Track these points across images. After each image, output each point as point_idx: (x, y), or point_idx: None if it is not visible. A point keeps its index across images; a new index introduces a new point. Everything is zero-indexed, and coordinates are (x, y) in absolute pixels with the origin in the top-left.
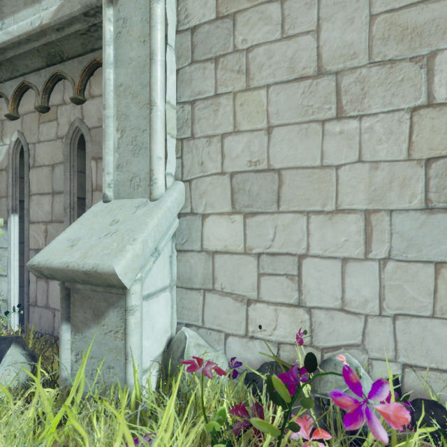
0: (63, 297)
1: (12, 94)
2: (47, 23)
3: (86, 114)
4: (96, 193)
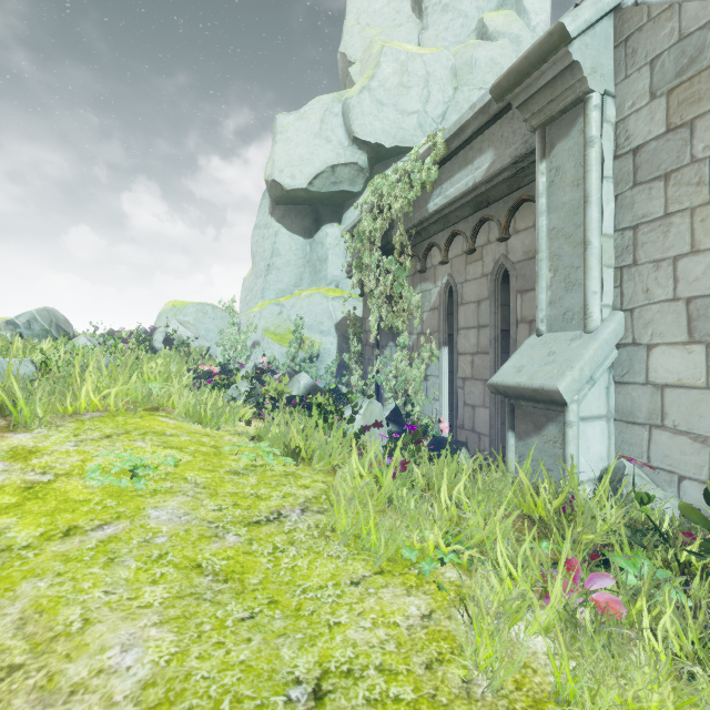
0: (509, 410)
1: (445, 243)
2: (480, 181)
3: (510, 250)
4: (521, 325)
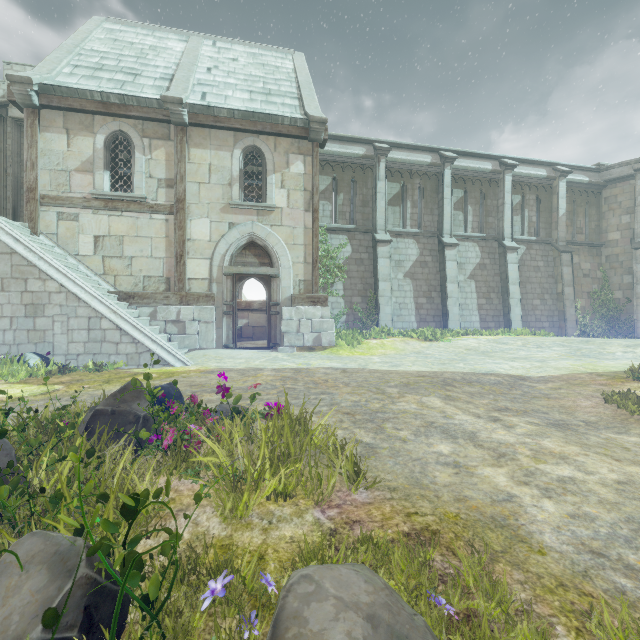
0: None
1: None
2: None
3: None
4: None
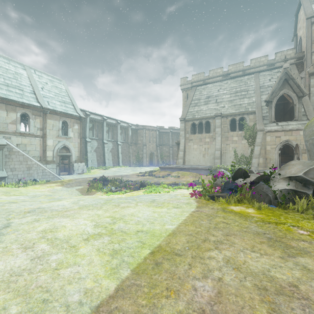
0: None
1: None
2: None
3: None
4: None
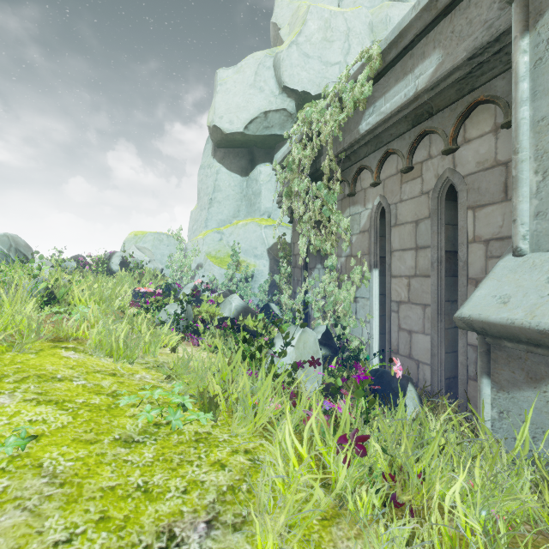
0: (483, 351)
1: (377, 164)
2: (423, 88)
3: (458, 162)
4: (473, 245)
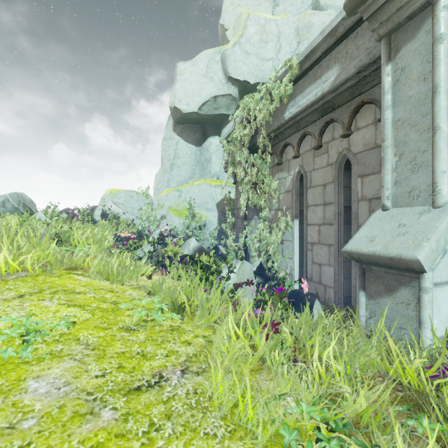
0: (360, 273)
1: (297, 142)
2: (327, 90)
3: (352, 143)
4: (361, 202)
